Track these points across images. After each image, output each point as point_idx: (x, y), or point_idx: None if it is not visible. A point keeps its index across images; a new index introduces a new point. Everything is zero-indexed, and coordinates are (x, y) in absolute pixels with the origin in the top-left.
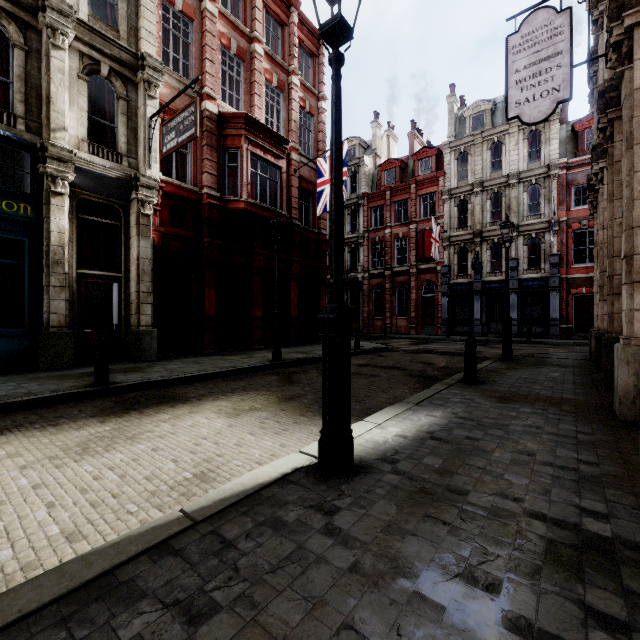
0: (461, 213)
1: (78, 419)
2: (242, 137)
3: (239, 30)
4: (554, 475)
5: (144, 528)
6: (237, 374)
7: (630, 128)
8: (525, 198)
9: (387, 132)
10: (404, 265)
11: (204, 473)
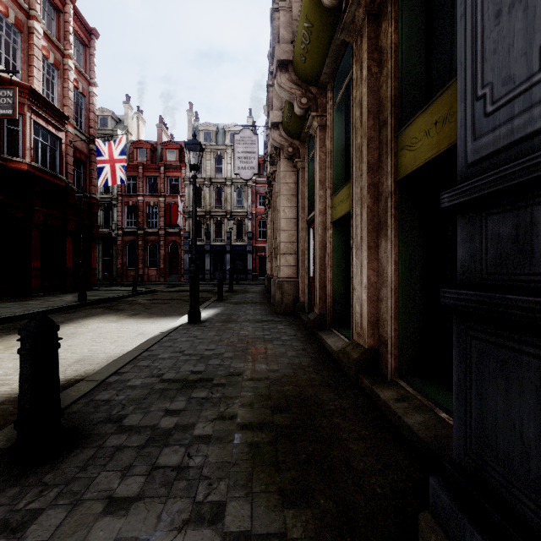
0: (197, 195)
1: (1, 336)
2: (25, 105)
3: (17, 2)
4: (256, 315)
5: (156, 335)
6: (61, 311)
7: (275, 204)
8: (235, 195)
9: (137, 114)
10: (155, 227)
11: (141, 333)
